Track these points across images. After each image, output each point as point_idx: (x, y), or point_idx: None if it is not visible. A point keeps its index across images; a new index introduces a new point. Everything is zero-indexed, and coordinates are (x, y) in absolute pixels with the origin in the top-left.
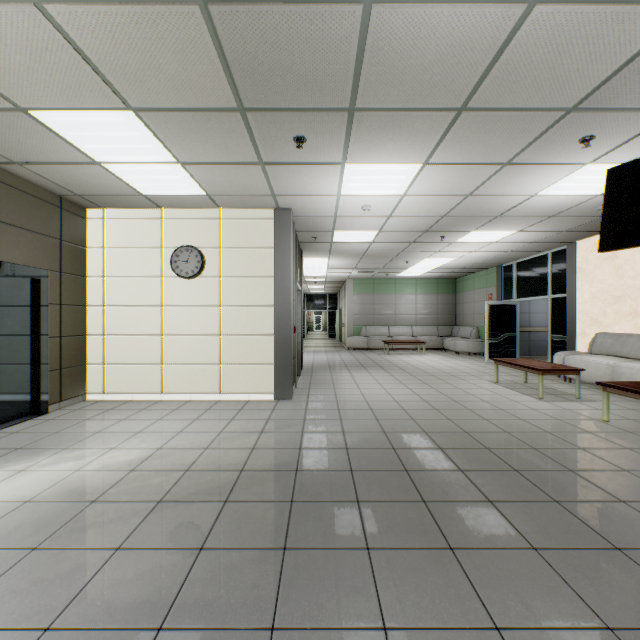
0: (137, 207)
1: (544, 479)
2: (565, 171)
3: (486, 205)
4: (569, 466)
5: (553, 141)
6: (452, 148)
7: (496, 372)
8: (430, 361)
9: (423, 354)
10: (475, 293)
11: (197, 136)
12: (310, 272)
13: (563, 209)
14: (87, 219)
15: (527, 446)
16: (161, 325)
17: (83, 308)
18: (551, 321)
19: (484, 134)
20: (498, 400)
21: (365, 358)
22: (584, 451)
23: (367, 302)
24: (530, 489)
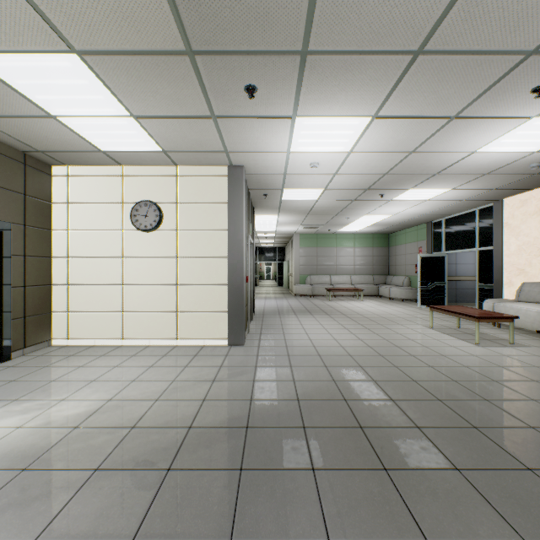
0: (99, 164)
1: (508, 439)
2: (509, 126)
3: (427, 162)
4: (529, 422)
5: (505, 91)
6: (403, 99)
7: (432, 318)
8: (368, 307)
9: (361, 300)
10: (407, 246)
11: (147, 85)
12: (261, 228)
13: (498, 166)
14: (52, 176)
15: (479, 397)
16: (122, 275)
17: (48, 259)
18: (478, 271)
19: (437, 83)
20: (438, 345)
21: (310, 304)
22: (538, 403)
23: (311, 254)
24: (496, 452)
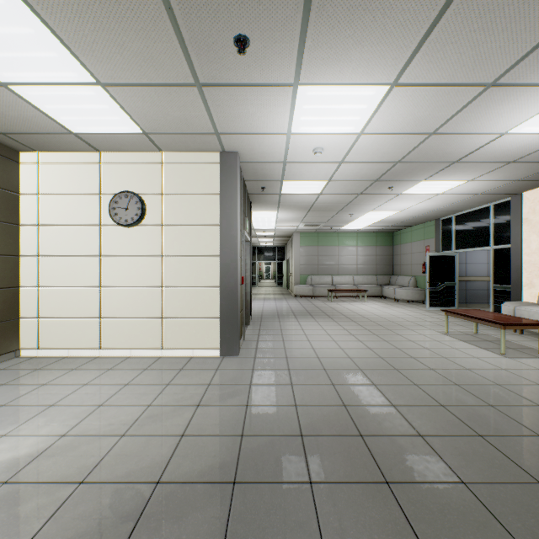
0: (73, 150)
1: None
2: None
3: (447, 147)
4: None
5: None
6: (432, 58)
7: (446, 323)
8: (373, 309)
9: (365, 301)
10: (412, 245)
11: (109, 35)
12: (260, 226)
13: (527, 153)
14: (20, 163)
15: (529, 431)
16: (99, 276)
17: (15, 258)
18: (493, 271)
19: (480, 31)
20: (459, 356)
21: (311, 306)
22: None
23: (312, 253)
24: None
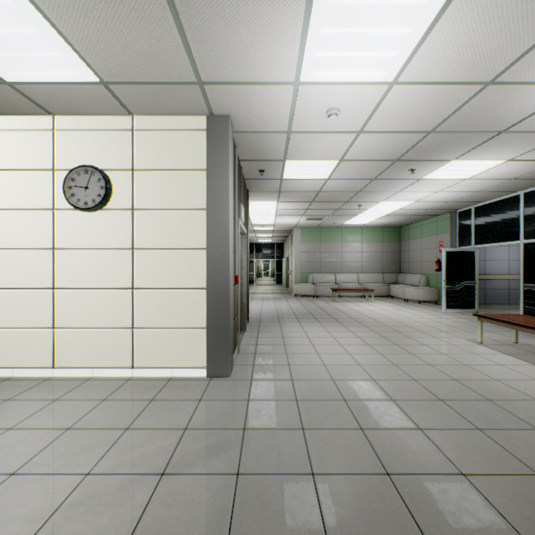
0: (17, 112)
1: None
2: None
3: (500, 108)
4: None
5: None
6: None
7: (480, 330)
8: (383, 311)
9: (372, 302)
10: (423, 241)
11: None
12: (258, 219)
13: None
14: None
15: None
16: (52, 275)
17: None
18: (524, 269)
19: None
20: (514, 378)
21: (314, 307)
22: None
23: (314, 250)
24: None
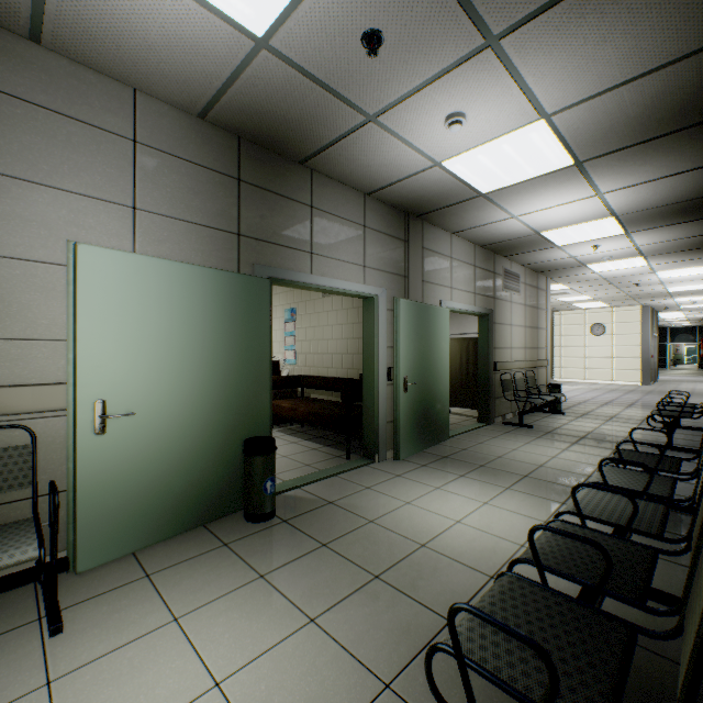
0: (575, 310)
1: None
2: None
3: None
4: None
5: None
6: None
7: None
8: None
9: None
10: None
11: (615, 301)
12: (667, 317)
13: None
14: (553, 316)
15: None
16: (585, 354)
17: (553, 348)
18: None
19: None
20: None
21: None
22: None
23: None
24: None
